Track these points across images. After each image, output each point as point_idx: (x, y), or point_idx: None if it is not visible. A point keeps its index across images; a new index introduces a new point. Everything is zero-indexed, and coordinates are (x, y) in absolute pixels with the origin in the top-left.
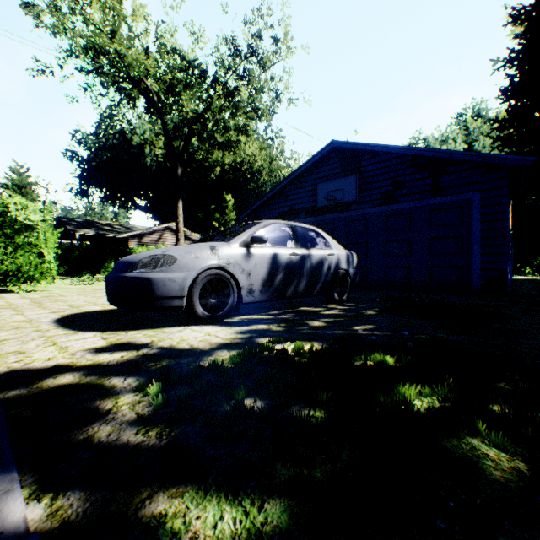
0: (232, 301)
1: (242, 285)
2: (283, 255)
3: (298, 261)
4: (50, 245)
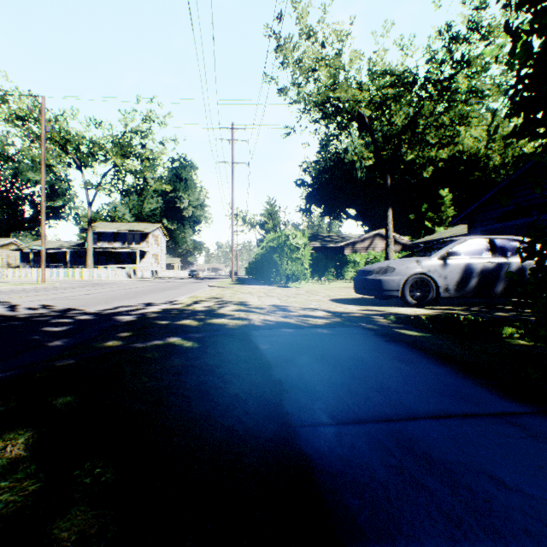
0: (431, 295)
1: (439, 285)
2: (476, 263)
3: (493, 268)
4: (306, 258)
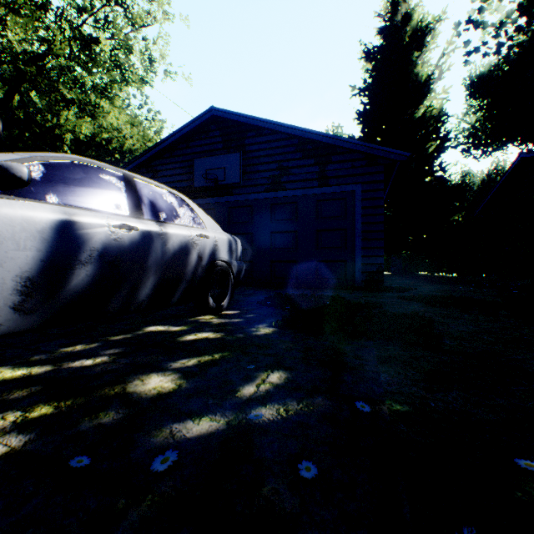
0: None
1: None
2: (94, 225)
3: (135, 241)
4: None
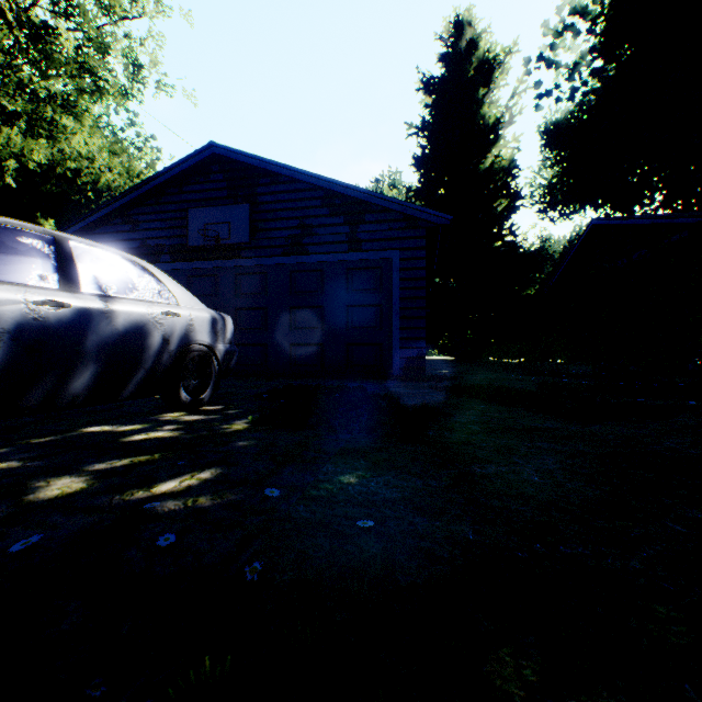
0: None
1: None
2: (5, 302)
3: (66, 320)
4: None
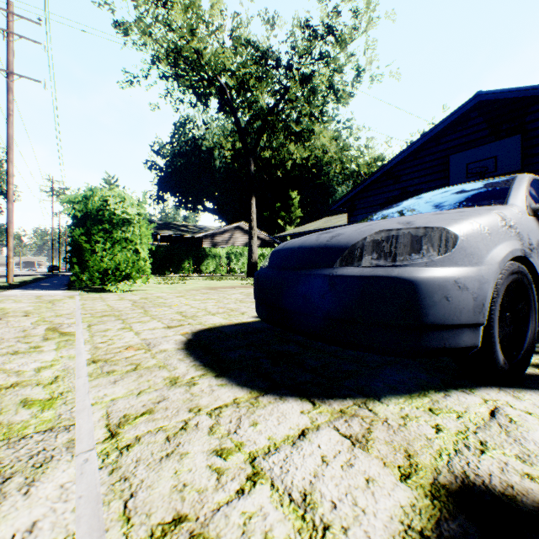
0: (532, 330)
1: None
2: None
3: None
4: (144, 242)
